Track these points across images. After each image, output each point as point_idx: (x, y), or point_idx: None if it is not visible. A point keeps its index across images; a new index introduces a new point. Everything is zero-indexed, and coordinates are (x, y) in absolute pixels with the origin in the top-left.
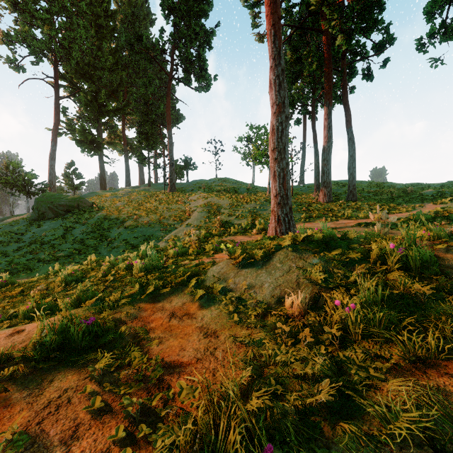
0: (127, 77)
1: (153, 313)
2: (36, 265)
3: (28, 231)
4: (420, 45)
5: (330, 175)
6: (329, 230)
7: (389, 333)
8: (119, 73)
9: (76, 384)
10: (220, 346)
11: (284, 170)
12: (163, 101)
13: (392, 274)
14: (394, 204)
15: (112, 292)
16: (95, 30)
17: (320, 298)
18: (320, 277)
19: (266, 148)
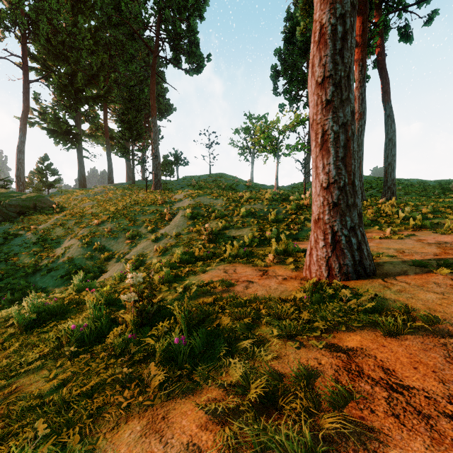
0: (108, 60)
1: None
2: None
3: None
4: None
5: (362, 165)
6: None
7: None
8: (101, 55)
9: None
10: None
11: (347, 129)
12: None
13: None
14: None
15: None
16: (71, 5)
17: None
18: None
19: None
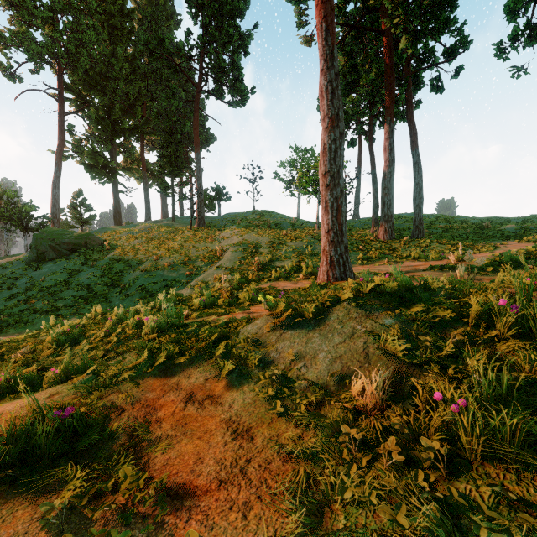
0: (146, 89)
1: (163, 393)
2: (31, 316)
3: (24, 275)
4: (500, 51)
5: (391, 207)
6: (405, 277)
7: (531, 454)
8: (138, 84)
9: (25, 530)
10: (255, 457)
11: (338, 200)
12: (191, 118)
13: (505, 344)
14: (470, 242)
15: (114, 359)
16: (107, 32)
17: (403, 380)
18: (401, 347)
19: (314, 175)
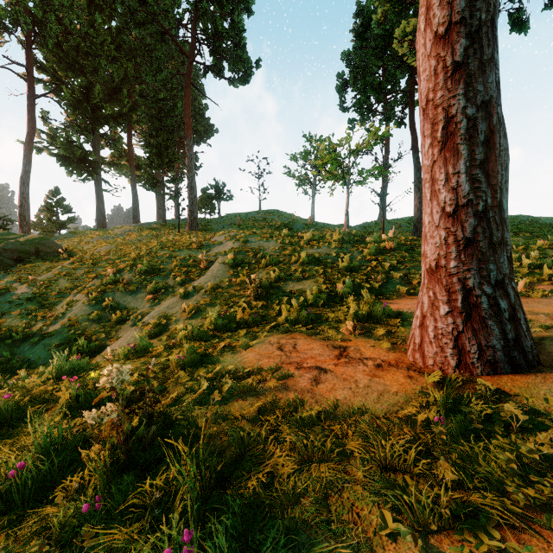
0: (134, 69)
1: None
2: None
3: None
4: None
5: None
6: None
7: None
8: (124, 64)
9: None
10: None
11: (490, 111)
12: None
13: None
14: None
15: None
16: (86, 1)
17: None
18: None
19: None
